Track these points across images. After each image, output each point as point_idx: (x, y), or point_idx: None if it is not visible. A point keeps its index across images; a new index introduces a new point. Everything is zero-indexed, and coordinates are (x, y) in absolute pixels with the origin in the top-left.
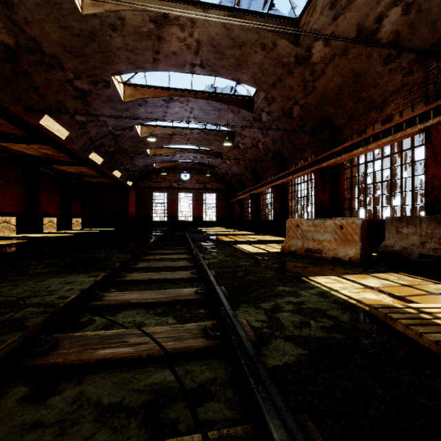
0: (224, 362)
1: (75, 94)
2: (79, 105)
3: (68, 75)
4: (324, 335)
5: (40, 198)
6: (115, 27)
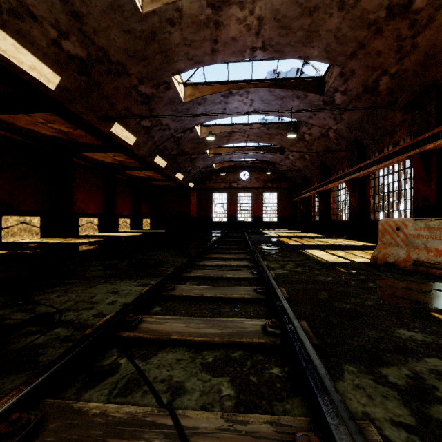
0: None
1: (140, 99)
2: (144, 111)
3: (133, 81)
4: None
5: (117, 201)
6: (173, 21)
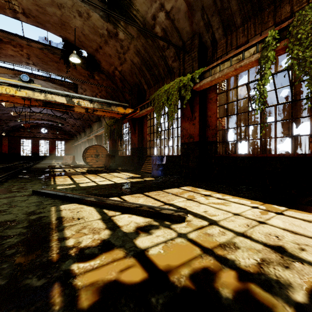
0: None
1: None
2: None
3: None
4: (40, 167)
5: None
6: None
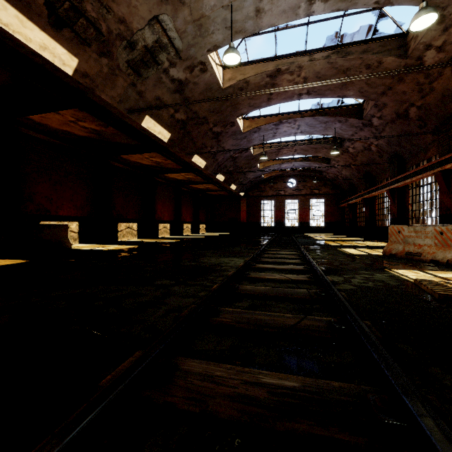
0: (316, 285)
1: (212, 136)
2: (214, 143)
3: (210, 126)
4: (373, 286)
5: (182, 210)
6: (242, 88)
